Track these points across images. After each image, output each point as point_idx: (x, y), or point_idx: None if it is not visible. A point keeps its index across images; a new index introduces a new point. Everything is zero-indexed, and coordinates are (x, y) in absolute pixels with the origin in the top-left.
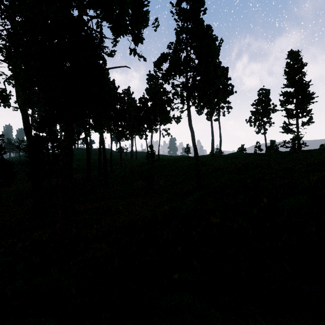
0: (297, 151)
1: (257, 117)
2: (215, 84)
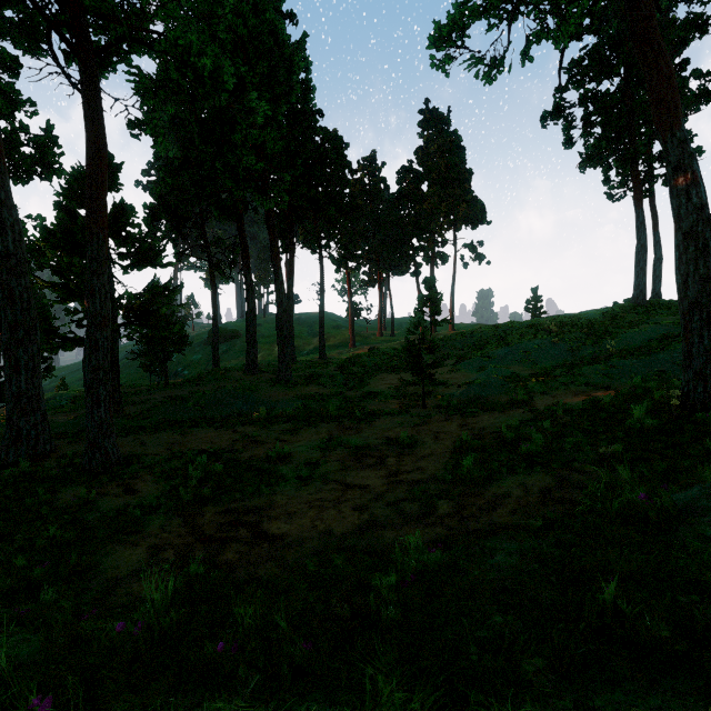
0: None
1: None
2: None
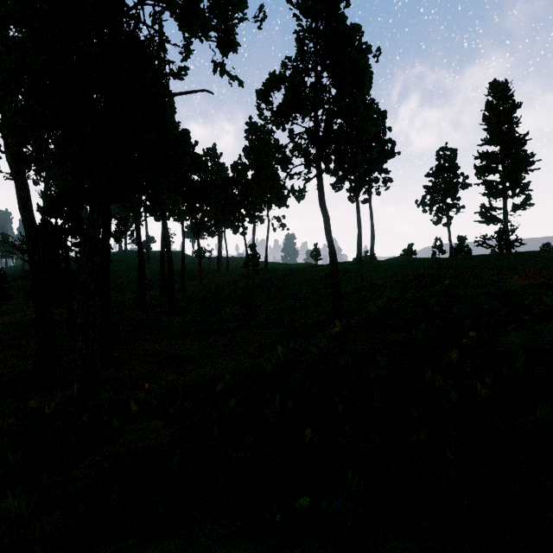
0: (505, 255)
1: (435, 197)
2: (366, 131)
